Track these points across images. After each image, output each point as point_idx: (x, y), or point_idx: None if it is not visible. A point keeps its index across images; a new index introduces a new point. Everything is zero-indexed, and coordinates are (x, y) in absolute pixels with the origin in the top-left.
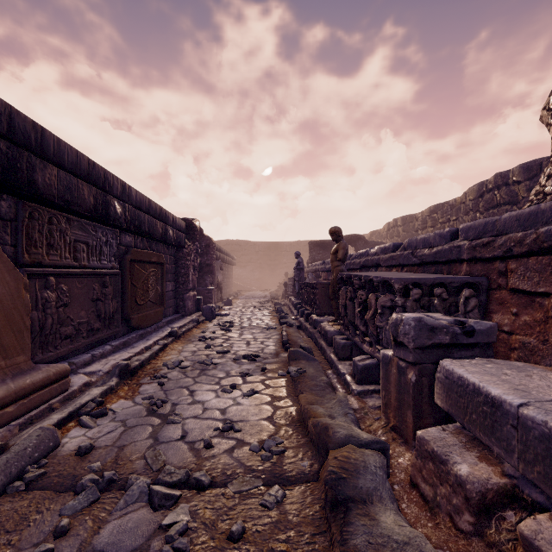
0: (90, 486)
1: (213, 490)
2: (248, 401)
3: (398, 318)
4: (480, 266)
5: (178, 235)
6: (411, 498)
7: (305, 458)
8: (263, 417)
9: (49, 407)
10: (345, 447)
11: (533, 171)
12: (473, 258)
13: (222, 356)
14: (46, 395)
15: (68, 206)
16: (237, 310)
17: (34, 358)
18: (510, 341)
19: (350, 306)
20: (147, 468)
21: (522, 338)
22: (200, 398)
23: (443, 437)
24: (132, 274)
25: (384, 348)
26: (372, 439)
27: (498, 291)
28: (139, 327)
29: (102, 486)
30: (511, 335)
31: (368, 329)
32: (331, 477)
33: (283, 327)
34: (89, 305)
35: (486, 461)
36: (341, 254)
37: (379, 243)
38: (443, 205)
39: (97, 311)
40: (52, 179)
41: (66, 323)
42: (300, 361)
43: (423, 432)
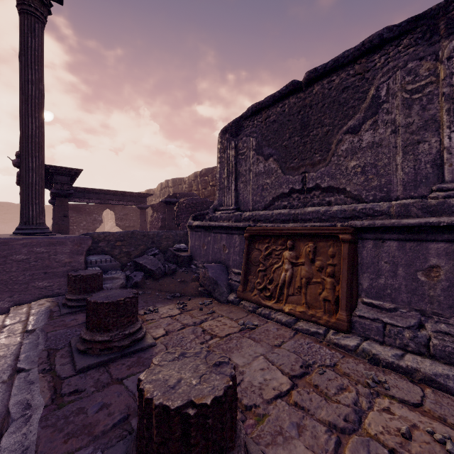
0: None
1: None
2: None
3: None
4: None
5: None
6: None
7: None
8: None
9: None
10: None
11: None
12: None
13: None
14: None
15: None
16: None
17: None
18: None
19: None
20: None
21: None
22: None
23: None
24: None
25: None
26: None
27: None
28: None
29: None
30: None
31: None
32: None
33: None
34: None
35: None
36: None
37: None
38: None
39: None
40: None
41: None
42: None
43: None
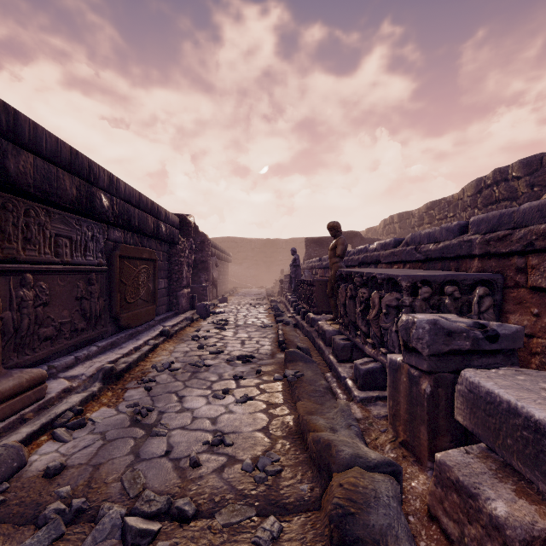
0: (54, 518)
1: (198, 522)
2: (242, 409)
3: (409, 320)
4: (495, 261)
5: (171, 231)
6: (431, 534)
7: (305, 480)
8: (257, 428)
9: (21, 418)
10: (351, 470)
11: (533, 166)
12: (486, 253)
13: (216, 357)
14: (17, 404)
15: (46, 197)
16: (232, 308)
17: (7, 362)
18: (530, 345)
19: (350, 305)
20: (123, 494)
21: (545, 342)
22: (189, 405)
23: (468, 463)
24: (121, 271)
25: (388, 350)
26: (381, 459)
27: (516, 290)
28: (129, 326)
29: (68, 518)
30: (531, 338)
31: (370, 330)
32: (337, 512)
33: (279, 325)
34: (72, 304)
35: (525, 497)
36: (339, 249)
37: (376, 240)
38: (440, 202)
39: (81, 310)
40: (27, 167)
41: (46, 324)
42: (297, 363)
43: (443, 455)
